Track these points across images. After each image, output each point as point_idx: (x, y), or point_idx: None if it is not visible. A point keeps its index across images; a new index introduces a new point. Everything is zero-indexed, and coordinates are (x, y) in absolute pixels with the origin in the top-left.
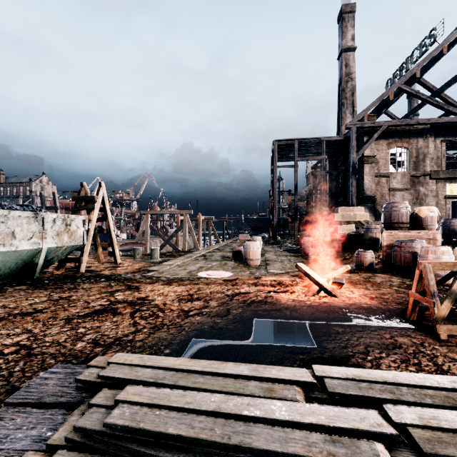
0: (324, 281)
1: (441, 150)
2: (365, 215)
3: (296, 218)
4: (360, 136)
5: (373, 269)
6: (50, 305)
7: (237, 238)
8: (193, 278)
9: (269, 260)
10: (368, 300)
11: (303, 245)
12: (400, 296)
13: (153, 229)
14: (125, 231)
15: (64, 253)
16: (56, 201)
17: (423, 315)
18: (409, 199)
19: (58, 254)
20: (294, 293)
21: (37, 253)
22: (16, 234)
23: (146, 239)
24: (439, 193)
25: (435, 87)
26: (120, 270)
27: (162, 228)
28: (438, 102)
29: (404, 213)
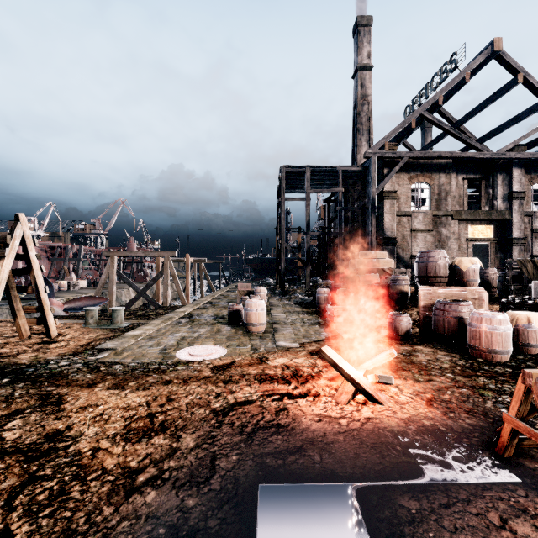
0: (361, 376)
1: (463, 188)
2: (389, 261)
3: (308, 263)
4: (380, 167)
5: (410, 338)
6: None
7: (236, 285)
8: (167, 365)
9: (277, 323)
10: (427, 409)
11: (318, 298)
12: (464, 394)
13: (121, 277)
14: (85, 277)
15: None
16: None
17: (520, 447)
18: (431, 242)
19: None
20: (319, 399)
21: None
22: None
23: (110, 290)
24: (461, 236)
25: (454, 118)
26: (53, 349)
27: (139, 272)
28: (460, 134)
29: (442, 265)
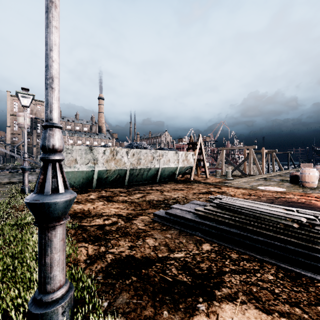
0: None
1: None
2: None
3: None
4: None
5: None
6: (185, 188)
7: None
8: (253, 188)
9: None
10: None
11: None
12: None
13: (226, 159)
14: (208, 161)
15: (185, 169)
16: (174, 145)
17: None
18: None
19: (182, 170)
20: None
21: (176, 169)
22: (170, 160)
23: (222, 166)
24: None
25: None
26: (209, 181)
27: (233, 159)
28: None
29: None
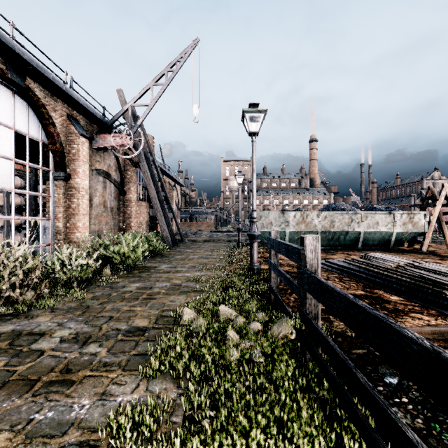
0: None
1: None
2: None
3: None
4: None
5: None
6: None
7: None
8: None
9: None
10: None
11: None
12: None
13: None
14: None
15: (409, 236)
16: None
17: None
18: None
19: (405, 236)
20: None
21: (391, 234)
22: (379, 223)
23: None
24: None
25: None
26: None
27: None
28: None
29: None
